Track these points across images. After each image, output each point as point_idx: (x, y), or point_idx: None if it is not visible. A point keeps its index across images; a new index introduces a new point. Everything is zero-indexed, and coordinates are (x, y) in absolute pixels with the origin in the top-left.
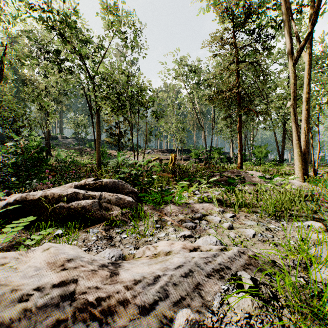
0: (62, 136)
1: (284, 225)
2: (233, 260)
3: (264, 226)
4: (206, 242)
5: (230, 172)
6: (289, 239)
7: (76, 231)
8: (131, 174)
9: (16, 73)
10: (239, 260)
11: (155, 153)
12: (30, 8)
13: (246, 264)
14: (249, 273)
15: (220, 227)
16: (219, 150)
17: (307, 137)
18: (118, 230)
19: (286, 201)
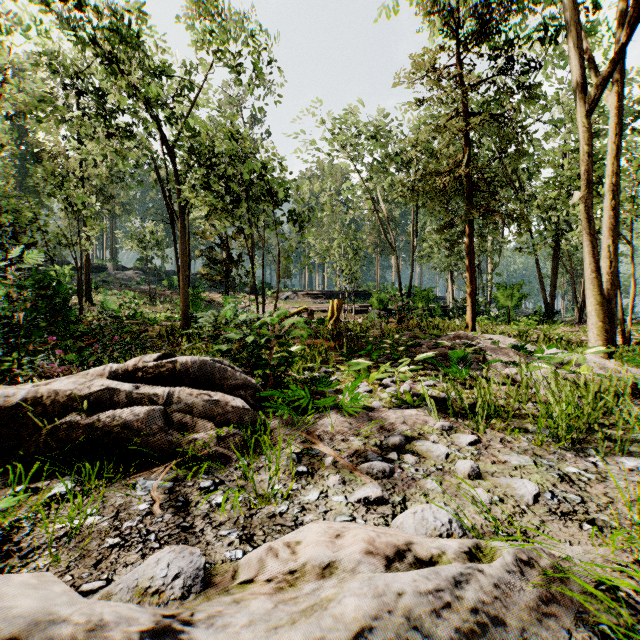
0: (116, 265)
1: (598, 466)
2: (509, 591)
3: (552, 470)
4: (425, 523)
5: (451, 337)
6: (637, 517)
7: (102, 488)
8: (245, 344)
9: (22, 140)
10: (521, 589)
11: (300, 299)
12: (42, 1)
13: (541, 599)
14: (555, 630)
15: (450, 471)
16: (426, 293)
17: (613, 264)
18: (205, 483)
19: (589, 405)
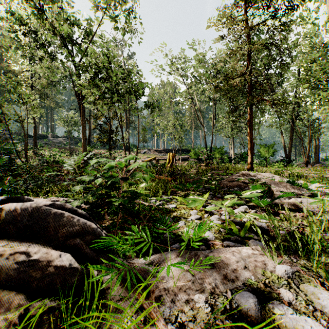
0: (53, 135)
1: None
2: None
3: None
4: None
5: (240, 174)
6: None
7: None
8: (101, 183)
9: (2, 67)
10: None
11: (151, 153)
12: None
13: None
14: None
15: None
16: (220, 149)
17: None
18: None
19: None
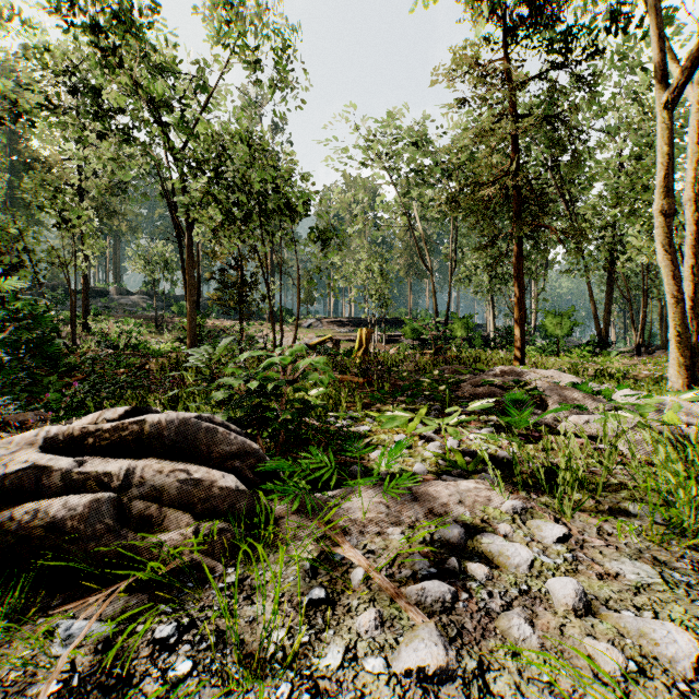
0: (119, 289)
1: None
2: None
3: (694, 594)
4: None
5: (498, 372)
6: None
7: None
8: (250, 388)
9: (14, 149)
10: None
11: (324, 327)
12: None
13: None
14: None
15: (541, 597)
16: (465, 320)
17: (696, 288)
18: (163, 629)
19: None
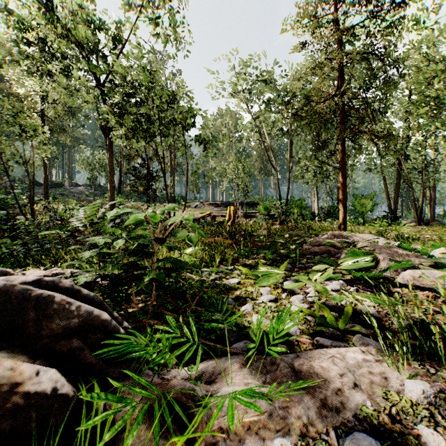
0: (71, 183)
1: None
2: None
3: None
4: None
5: (329, 236)
6: None
7: None
8: (127, 247)
9: (1, 90)
10: None
11: (205, 207)
12: None
13: None
14: None
15: None
16: (300, 202)
17: None
18: None
19: None
